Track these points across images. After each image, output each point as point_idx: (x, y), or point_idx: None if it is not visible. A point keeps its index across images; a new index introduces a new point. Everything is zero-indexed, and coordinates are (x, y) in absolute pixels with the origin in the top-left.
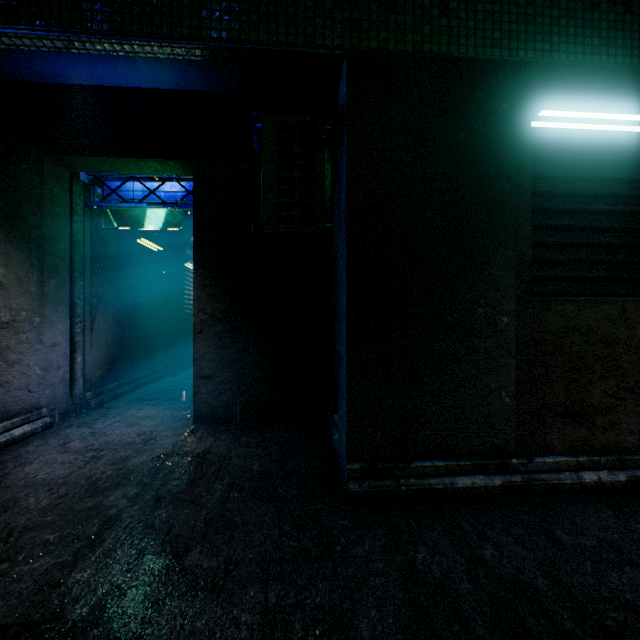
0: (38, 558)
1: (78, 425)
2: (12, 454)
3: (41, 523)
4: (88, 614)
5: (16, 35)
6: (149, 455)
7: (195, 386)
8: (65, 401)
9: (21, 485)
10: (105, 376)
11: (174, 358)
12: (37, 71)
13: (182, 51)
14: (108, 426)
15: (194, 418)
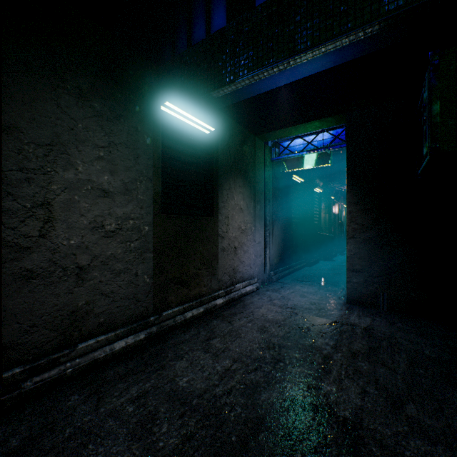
0: (296, 366)
1: (271, 290)
2: (249, 300)
3: (286, 345)
4: (349, 417)
5: (261, 72)
6: (326, 319)
7: (347, 276)
8: (262, 275)
9: (263, 319)
10: (277, 263)
11: (307, 254)
12: (253, 90)
13: (362, 33)
14: (288, 294)
15: (346, 300)
